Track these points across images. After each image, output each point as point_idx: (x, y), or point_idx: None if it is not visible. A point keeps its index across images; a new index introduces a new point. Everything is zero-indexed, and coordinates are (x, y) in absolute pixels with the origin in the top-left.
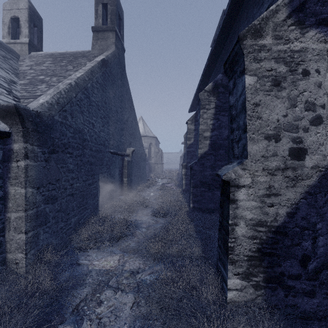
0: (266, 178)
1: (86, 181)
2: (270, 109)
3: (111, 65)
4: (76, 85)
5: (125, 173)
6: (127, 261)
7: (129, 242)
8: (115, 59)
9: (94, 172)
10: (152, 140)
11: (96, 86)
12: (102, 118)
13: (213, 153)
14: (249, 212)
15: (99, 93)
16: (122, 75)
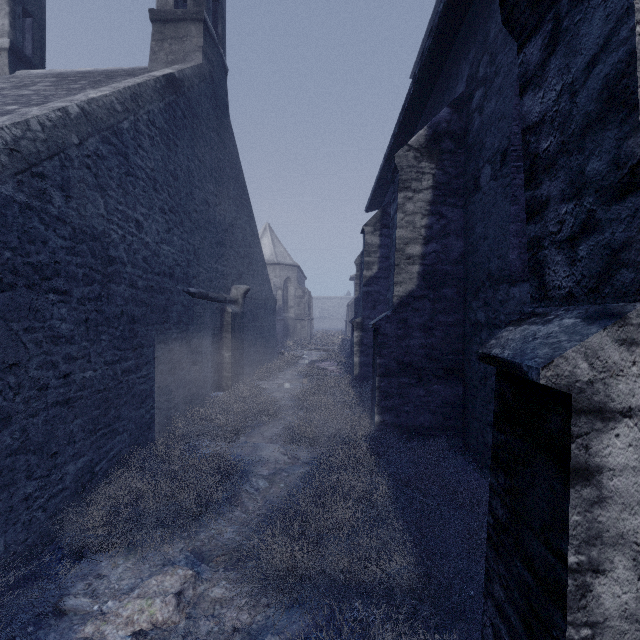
0: None
1: (116, 364)
2: None
3: (192, 93)
4: (82, 116)
5: (228, 341)
6: (204, 598)
7: (219, 527)
8: (201, 83)
9: (141, 340)
10: (291, 272)
11: (148, 132)
12: (167, 212)
13: (428, 295)
14: None
15: (158, 151)
16: (220, 122)
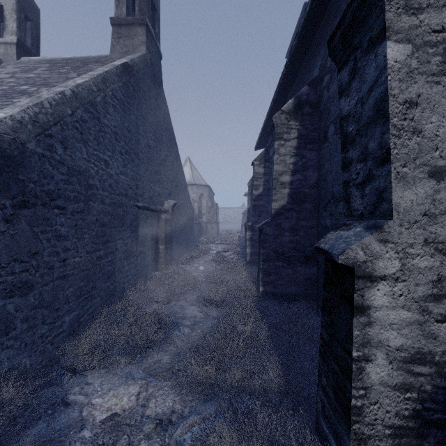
0: (432, 260)
1: (93, 253)
2: (440, 113)
3: (139, 74)
4: (73, 96)
5: (162, 238)
6: (153, 396)
7: (160, 356)
8: (145, 67)
9: (107, 238)
10: (204, 190)
11: (112, 102)
12: (123, 154)
13: (295, 208)
14: (396, 334)
15: (118, 114)
16: (157, 92)
